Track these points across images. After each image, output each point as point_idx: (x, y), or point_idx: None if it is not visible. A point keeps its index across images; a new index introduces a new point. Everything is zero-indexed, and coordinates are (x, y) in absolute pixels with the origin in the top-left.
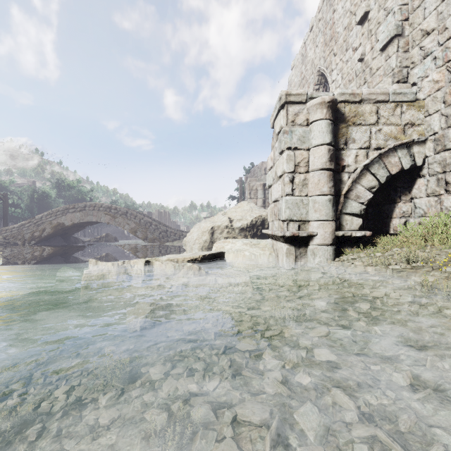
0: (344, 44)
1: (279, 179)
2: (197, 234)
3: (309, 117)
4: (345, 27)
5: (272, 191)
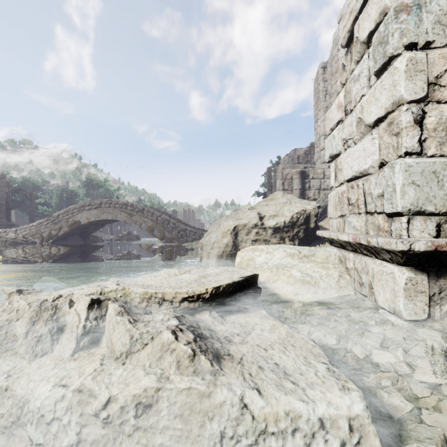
0: None
1: (369, 131)
2: (216, 235)
3: None
4: None
5: (344, 161)
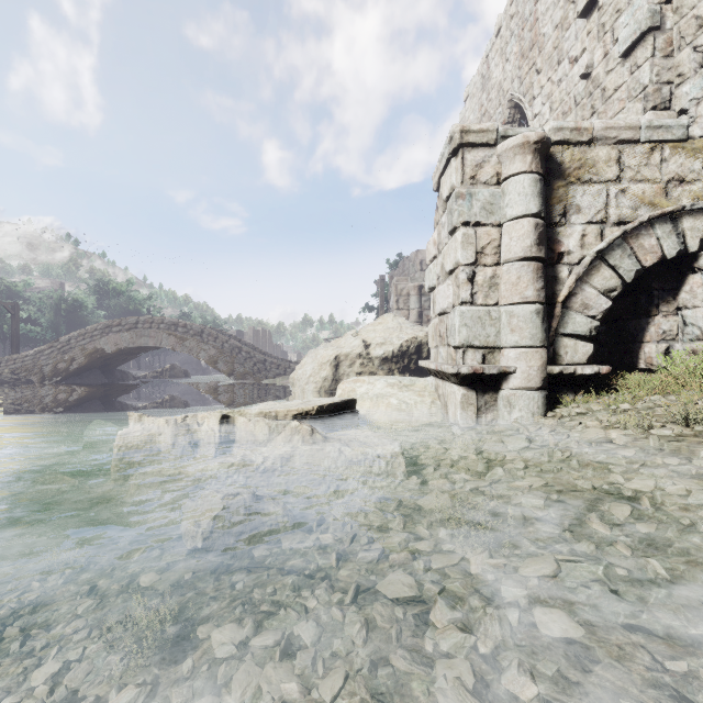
0: (554, 52)
1: (448, 276)
2: (312, 367)
3: (500, 169)
4: (557, 25)
5: (436, 297)
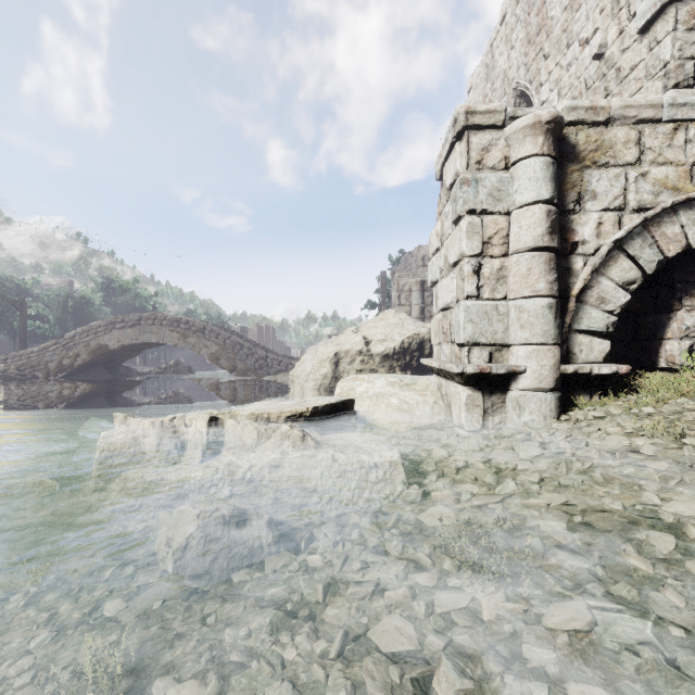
0: (563, 35)
1: (452, 269)
2: (312, 364)
3: (508, 153)
4: (566, 7)
5: (439, 291)
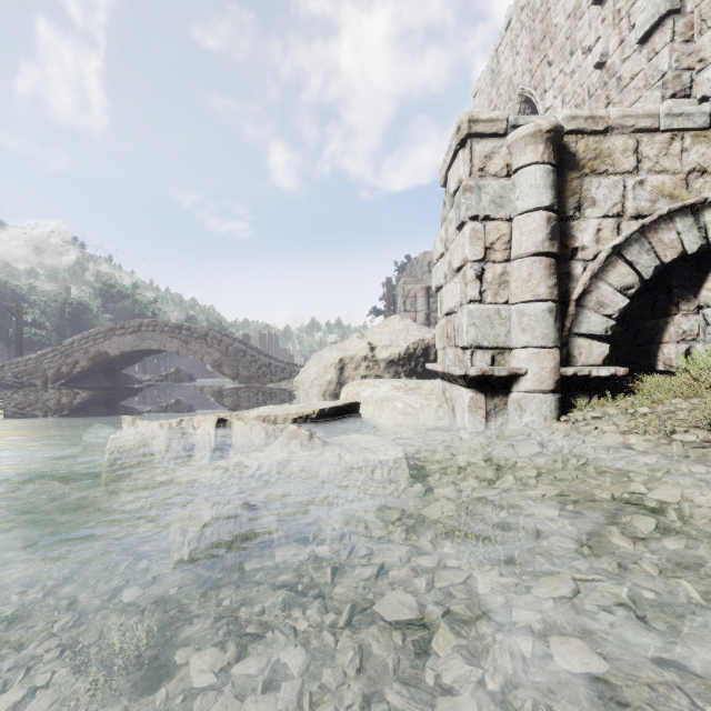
0: (567, 43)
1: (456, 274)
2: (316, 370)
3: (510, 161)
4: (569, 14)
5: (443, 296)
